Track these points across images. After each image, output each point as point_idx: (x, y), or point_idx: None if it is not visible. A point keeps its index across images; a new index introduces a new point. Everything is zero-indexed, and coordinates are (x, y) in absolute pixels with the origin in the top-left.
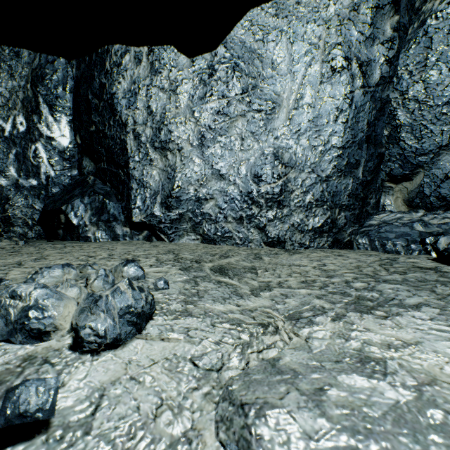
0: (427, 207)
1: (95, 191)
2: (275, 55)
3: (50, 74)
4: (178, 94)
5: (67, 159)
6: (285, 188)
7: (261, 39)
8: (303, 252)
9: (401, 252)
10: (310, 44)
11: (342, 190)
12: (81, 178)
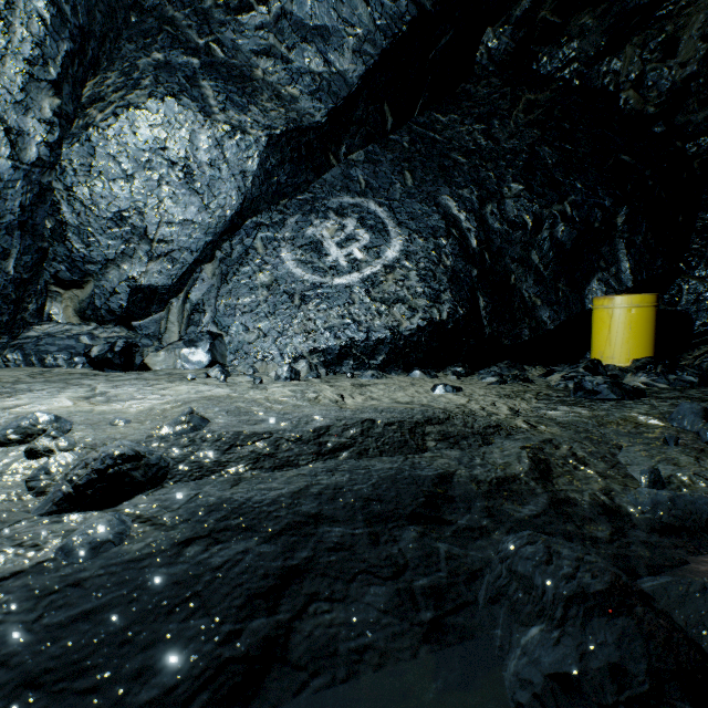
0: (100, 321)
1: None
2: None
3: None
4: None
5: None
6: None
7: None
8: None
9: (65, 367)
10: None
11: None
12: None
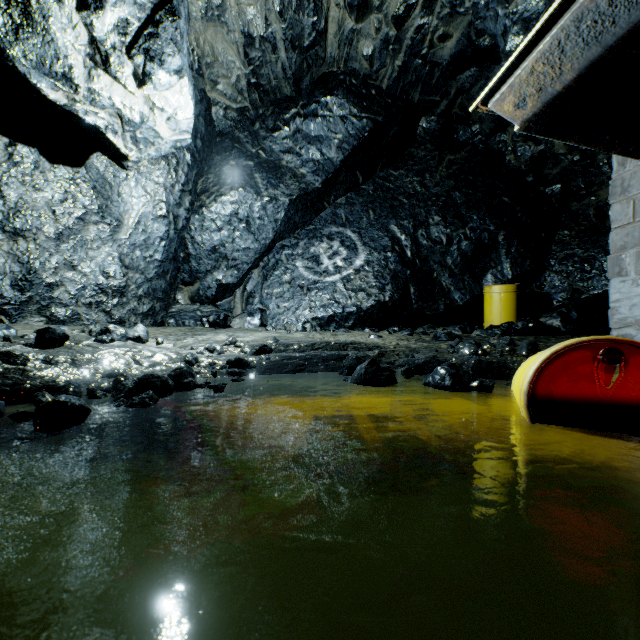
0: (202, 302)
1: None
2: (121, 187)
3: None
4: (38, 190)
5: None
6: (127, 283)
7: (112, 172)
8: None
9: (193, 326)
10: (146, 192)
11: (159, 288)
12: None
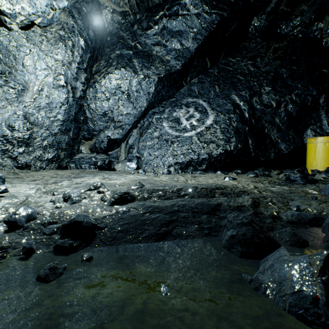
0: (97, 152)
1: None
2: (25, 60)
3: None
4: None
5: None
6: (32, 136)
7: (16, 47)
8: (43, 171)
9: (88, 169)
10: (48, 66)
11: (63, 141)
12: None
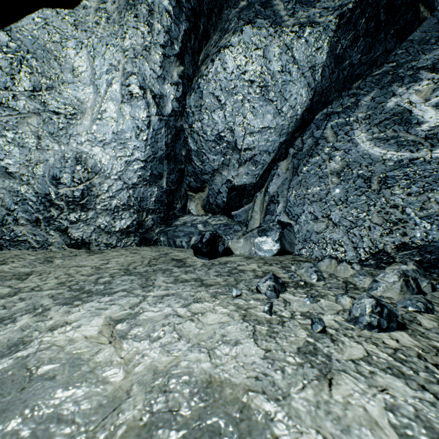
0: (212, 212)
1: None
2: (77, 63)
3: None
4: None
5: None
6: (89, 192)
7: (60, 42)
8: (107, 251)
9: (186, 247)
10: (111, 65)
11: (148, 197)
12: None
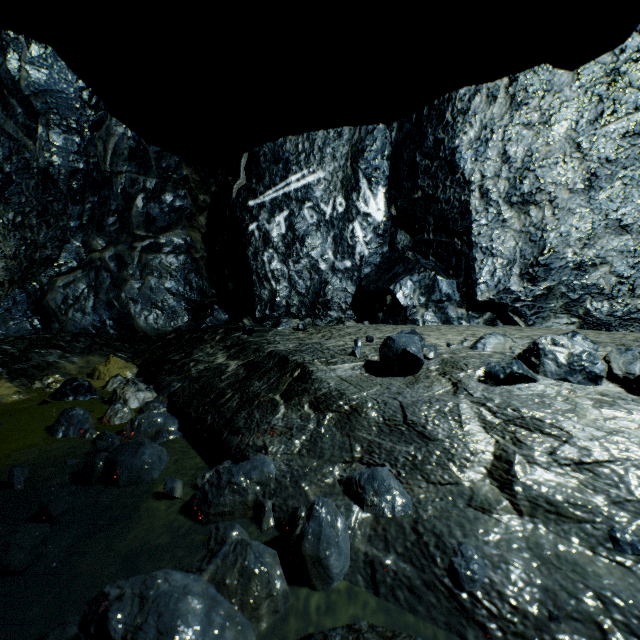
0: None
1: (425, 267)
2: None
3: (369, 146)
4: (551, 126)
5: (380, 235)
6: None
7: None
8: None
9: None
10: None
11: None
12: (395, 254)
